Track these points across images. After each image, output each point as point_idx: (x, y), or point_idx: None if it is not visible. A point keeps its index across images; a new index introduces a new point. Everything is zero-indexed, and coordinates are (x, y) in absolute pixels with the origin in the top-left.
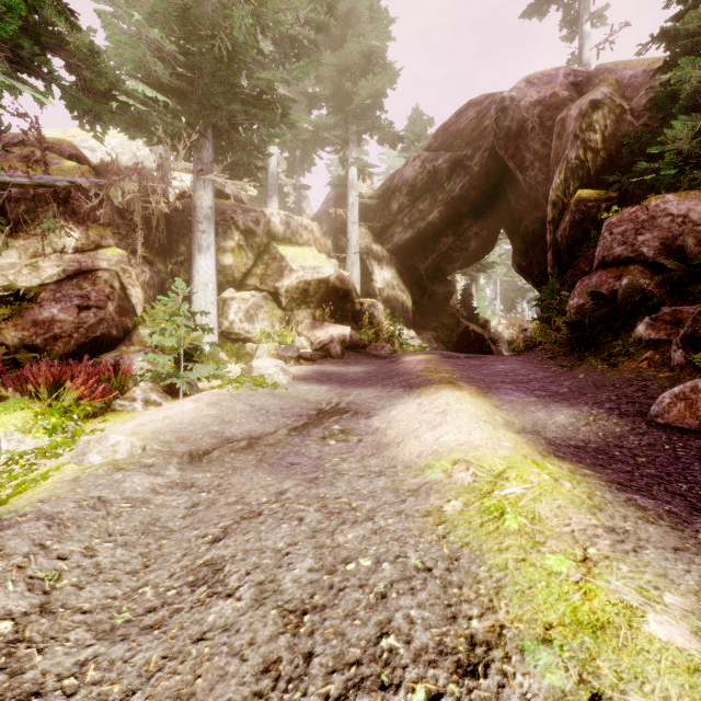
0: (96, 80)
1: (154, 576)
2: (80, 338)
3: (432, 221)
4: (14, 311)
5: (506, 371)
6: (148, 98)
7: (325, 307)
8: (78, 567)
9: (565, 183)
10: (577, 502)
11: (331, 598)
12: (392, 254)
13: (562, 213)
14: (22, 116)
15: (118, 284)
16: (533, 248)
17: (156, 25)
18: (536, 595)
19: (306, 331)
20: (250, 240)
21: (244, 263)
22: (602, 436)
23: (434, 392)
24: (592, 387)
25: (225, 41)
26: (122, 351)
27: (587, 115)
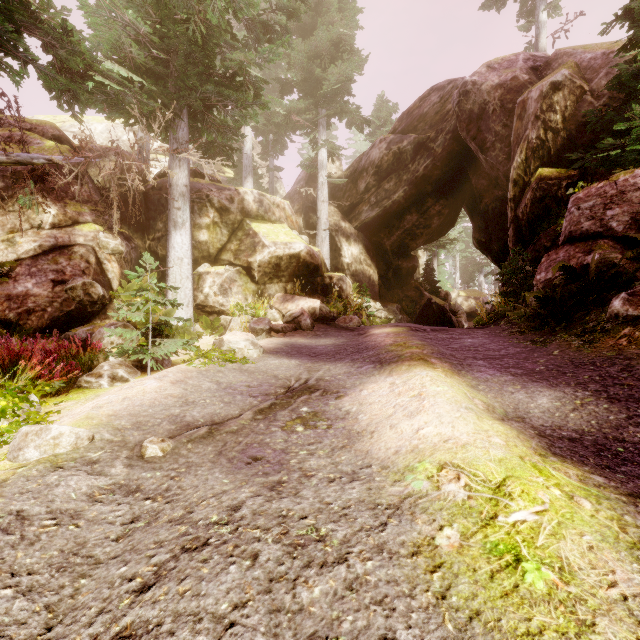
0: (71, 59)
1: None
2: (54, 312)
3: (397, 200)
4: None
5: (475, 346)
6: (124, 78)
7: (296, 281)
8: None
9: (526, 162)
10: (610, 537)
11: None
12: (359, 231)
13: (523, 190)
14: None
15: (94, 259)
16: (493, 225)
17: (131, 8)
18: None
19: (277, 304)
20: (224, 217)
21: (219, 239)
22: (596, 425)
23: (406, 371)
24: (570, 365)
25: (199, 24)
26: (94, 324)
27: (548, 96)
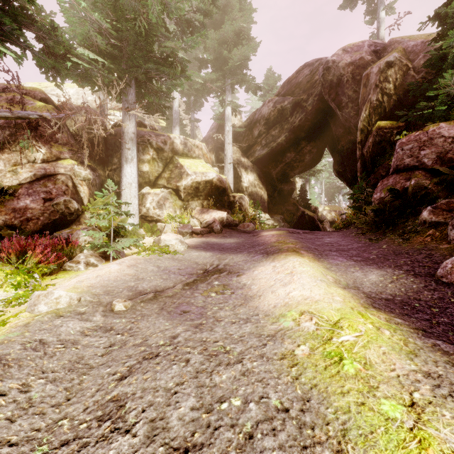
0: (56, 47)
1: (73, 409)
2: (45, 220)
3: (280, 142)
4: (0, 202)
5: (332, 243)
6: (91, 59)
7: (210, 199)
8: (13, 402)
9: (369, 117)
10: (397, 348)
11: (208, 437)
12: (254, 164)
13: (367, 136)
14: (6, 71)
15: (71, 183)
16: (347, 160)
17: (97, 11)
18: (377, 440)
19: (197, 215)
20: (160, 154)
21: (156, 170)
22: (404, 291)
23: (284, 258)
24: (392, 254)
25: (143, 22)
26: (72, 228)
27: (384, 71)
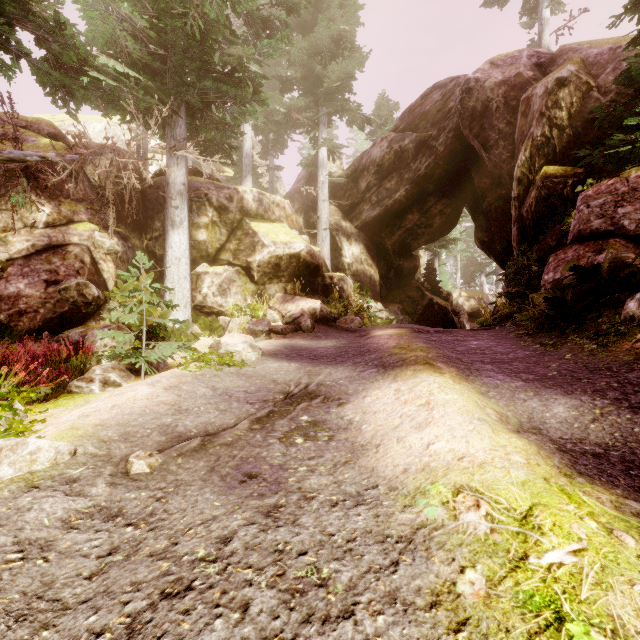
0: (64, 53)
1: None
2: (47, 314)
3: (398, 199)
4: None
5: (482, 349)
6: (120, 74)
7: (296, 281)
8: None
9: (531, 160)
10: None
11: None
12: (360, 231)
13: (527, 189)
14: None
15: (89, 258)
16: (496, 224)
17: (128, 2)
18: None
19: (277, 304)
20: (223, 216)
21: (218, 238)
22: (621, 438)
23: (411, 376)
24: (584, 370)
25: (197, 19)
26: (88, 326)
27: (553, 93)
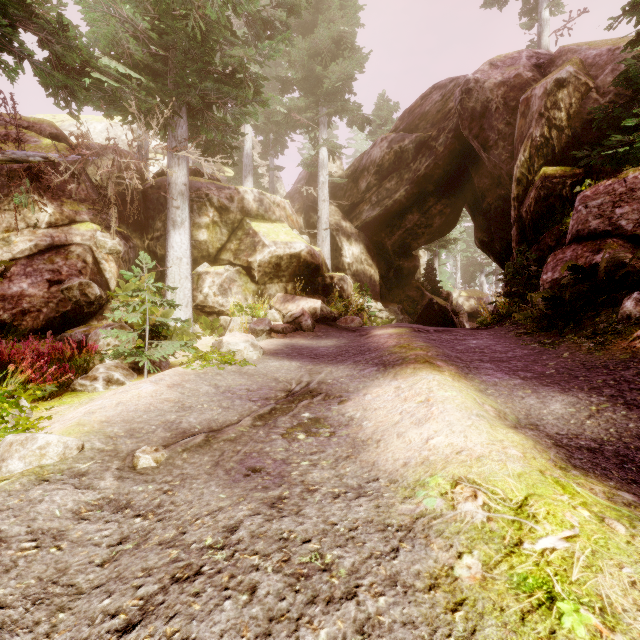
0: (67, 54)
1: None
2: (50, 313)
3: (398, 199)
4: None
5: (481, 348)
6: (122, 75)
7: (297, 281)
8: None
9: (530, 160)
10: None
11: None
12: (360, 231)
13: (526, 189)
14: None
15: (91, 258)
16: (496, 224)
17: (129, 4)
18: None
19: (278, 304)
20: (224, 216)
21: (219, 238)
22: (616, 434)
23: (411, 374)
24: (581, 368)
25: (198, 20)
26: (91, 325)
27: (552, 94)
